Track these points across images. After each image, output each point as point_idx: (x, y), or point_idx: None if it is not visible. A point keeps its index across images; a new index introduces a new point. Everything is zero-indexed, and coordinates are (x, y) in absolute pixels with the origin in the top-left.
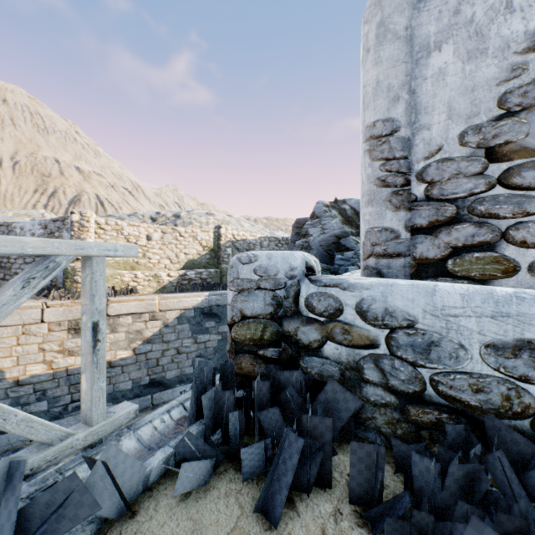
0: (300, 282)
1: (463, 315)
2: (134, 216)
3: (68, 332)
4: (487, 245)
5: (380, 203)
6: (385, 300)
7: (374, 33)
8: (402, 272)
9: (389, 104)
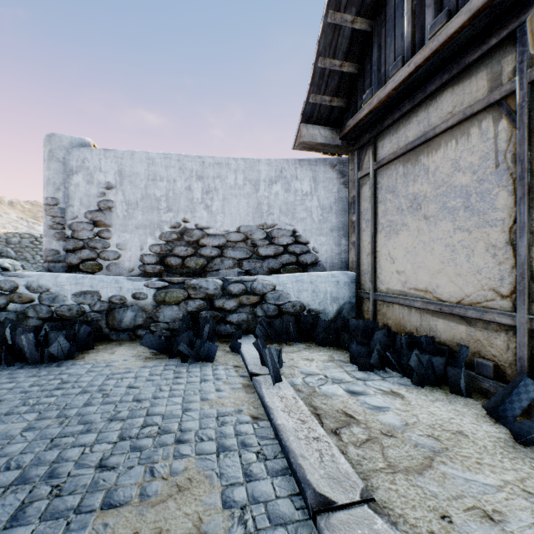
0: None
1: (66, 285)
2: None
3: None
4: (94, 259)
5: (51, 237)
6: (39, 281)
7: (47, 154)
8: (62, 270)
9: (55, 191)
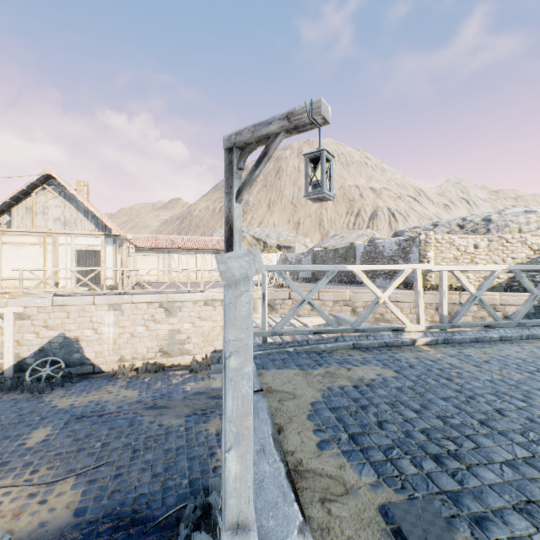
0: None
1: None
2: (440, 226)
3: (435, 310)
4: None
5: None
6: None
7: None
8: None
9: None
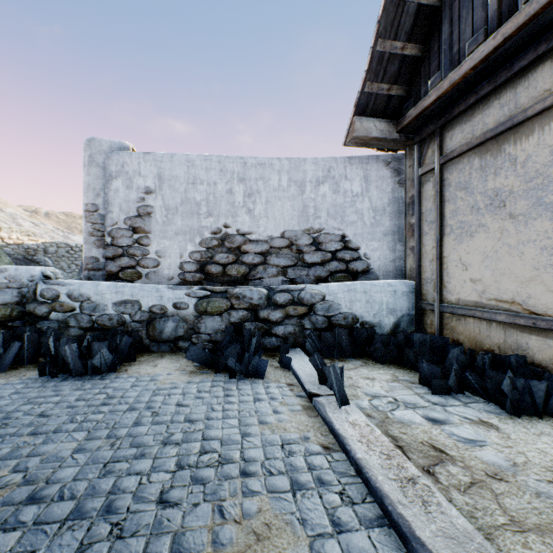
0: (38, 284)
1: (107, 293)
2: None
3: None
4: (133, 266)
5: (91, 244)
6: (80, 290)
7: (87, 159)
8: (102, 278)
9: (95, 197)
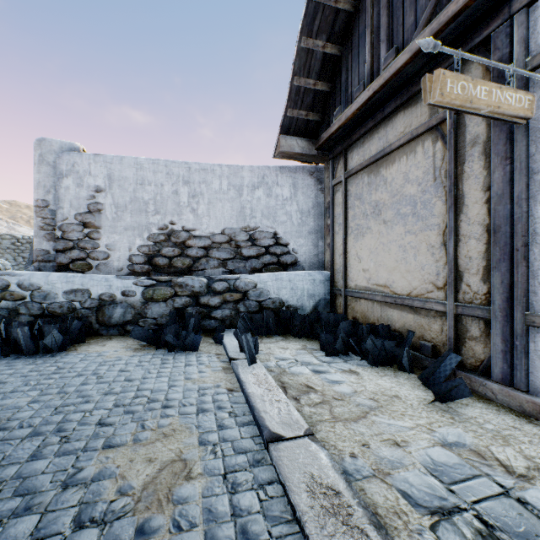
0: None
1: (58, 283)
2: None
3: None
4: (84, 259)
5: (41, 237)
6: (30, 280)
7: (38, 157)
8: (52, 269)
9: (46, 193)
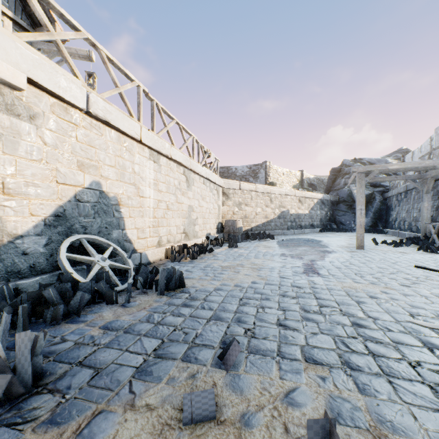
0: None
1: None
2: None
3: (298, 201)
4: None
5: None
6: None
7: None
8: None
9: None
